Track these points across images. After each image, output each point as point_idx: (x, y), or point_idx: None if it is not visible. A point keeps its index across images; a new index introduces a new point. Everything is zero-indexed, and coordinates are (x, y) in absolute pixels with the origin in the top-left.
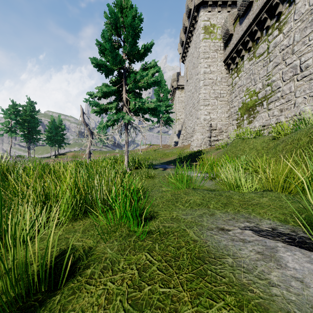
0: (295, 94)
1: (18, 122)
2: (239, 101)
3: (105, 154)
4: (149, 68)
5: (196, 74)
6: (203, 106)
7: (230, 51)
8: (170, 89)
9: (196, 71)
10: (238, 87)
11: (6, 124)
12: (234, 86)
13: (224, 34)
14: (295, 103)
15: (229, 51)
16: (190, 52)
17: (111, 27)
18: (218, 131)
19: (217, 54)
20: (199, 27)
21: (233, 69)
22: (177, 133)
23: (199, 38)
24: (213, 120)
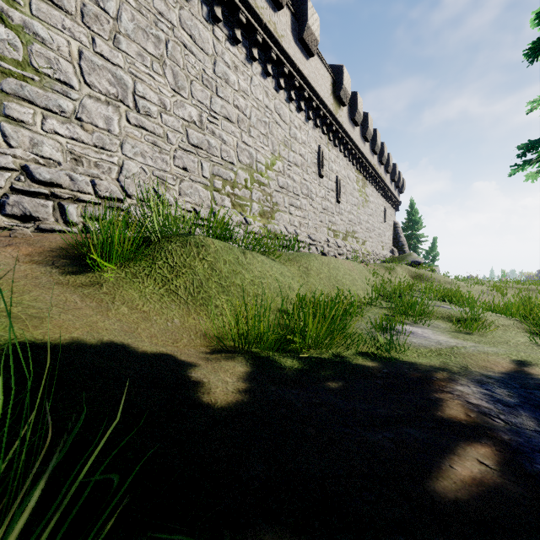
0: (122, 145)
1: None
2: None
3: None
4: None
5: None
6: None
7: None
8: None
9: None
10: None
11: None
12: None
13: None
14: (122, 167)
15: None
16: None
17: None
18: None
19: None
20: None
21: None
22: None
23: None
24: None
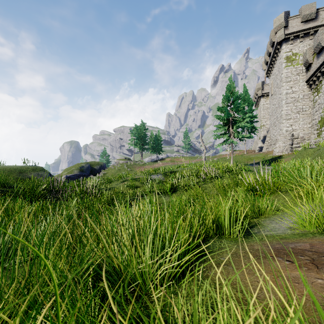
0: None
1: (137, 138)
2: (318, 115)
3: (194, 159)
4: (245, 118)
5: (279, 93)
6: (285, 120)
7: (310, 75)
8: (254, 97)
9: (279, 91)
10: (318, 104)
11: (132, 140)
12: (314, 103)
13: (305, 62)
14: None
15: (309, 75)
16: (274, 72)
17: (225, 100)
18: (300, 139)
19: (299, 77)
20: (282, 57)
21: (314, 88)
22: (261, 138)
23: (282, 67)
24: (295, 130)
